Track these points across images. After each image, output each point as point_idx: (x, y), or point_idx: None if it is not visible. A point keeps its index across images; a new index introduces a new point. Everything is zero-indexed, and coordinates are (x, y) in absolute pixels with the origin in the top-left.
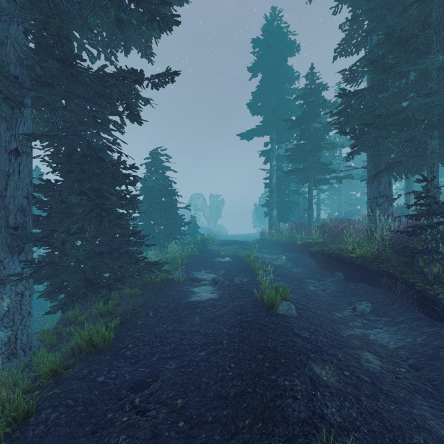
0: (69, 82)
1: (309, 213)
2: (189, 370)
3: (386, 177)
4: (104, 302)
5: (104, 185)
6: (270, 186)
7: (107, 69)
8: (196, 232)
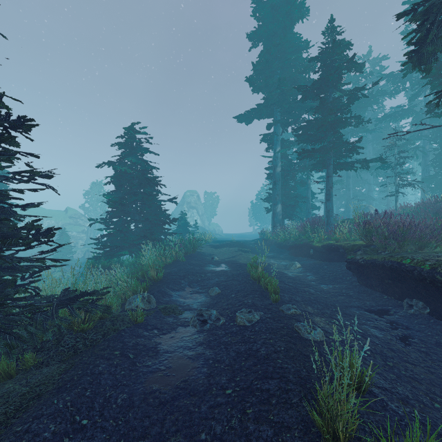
0: None
1: (328, 206)
2: None
3: None
4: None
5: None
6: (273, 176)
7: None
8: (187, 230)
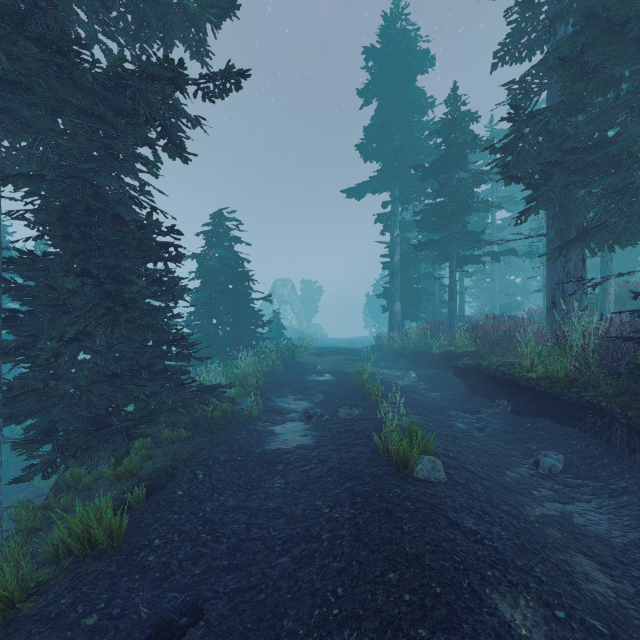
0: (62, 86)
1: (451, 307)
2: (258, 599)
3: (578, 250)
4: (115, 461)
5: (125, 261)
6: (390, 267)
7: (123, 60)
8: (281, 335)
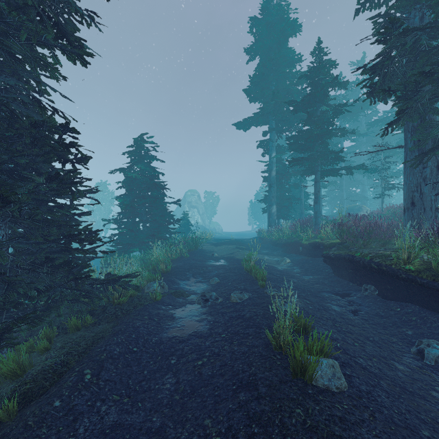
0: None
1: (316, 208)
2: None
3: (433, 158)
4: None
5: (23, 158)
6: (269, 179)
7: None
8: (189, 229)
